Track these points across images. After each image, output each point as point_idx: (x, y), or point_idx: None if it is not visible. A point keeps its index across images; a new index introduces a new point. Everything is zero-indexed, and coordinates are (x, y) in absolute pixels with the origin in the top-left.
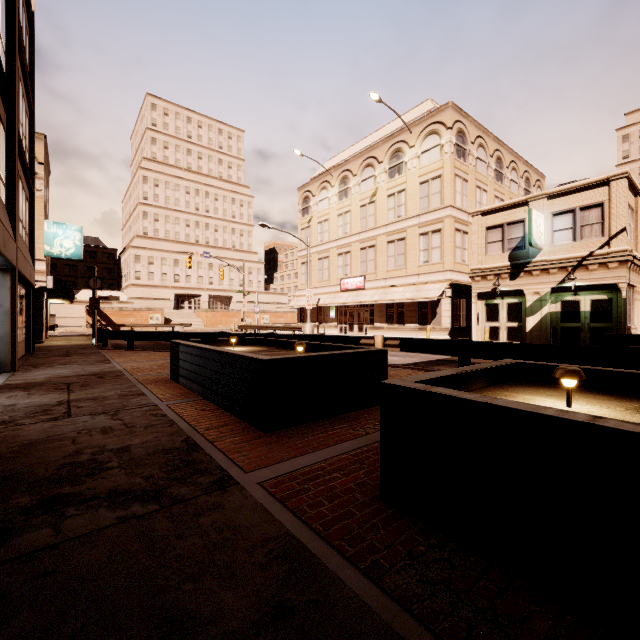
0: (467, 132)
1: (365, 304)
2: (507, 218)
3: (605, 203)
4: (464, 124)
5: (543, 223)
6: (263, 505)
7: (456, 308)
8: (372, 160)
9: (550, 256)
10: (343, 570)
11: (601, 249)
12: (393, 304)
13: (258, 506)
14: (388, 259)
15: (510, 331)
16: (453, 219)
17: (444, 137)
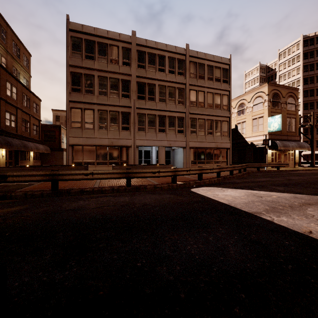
0: None
1: None
2: None
3: None
4: None
5: None
6: None
7: None
8: None
9: None
10: None
11: None
12: None
13: None
14: None
15: None
16: None
17: None
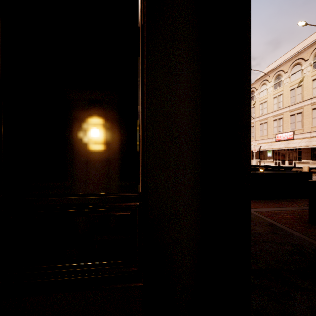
0: None
1: (294, 148)
2: None
3: None
4: None
5: None
6: (258, 216)
7: None
8: (299, 60)
9: None
10: (293, 232)
11: None
12: None
13: (257, 216)
14: (313, 119)
15: None
16: None
17: None
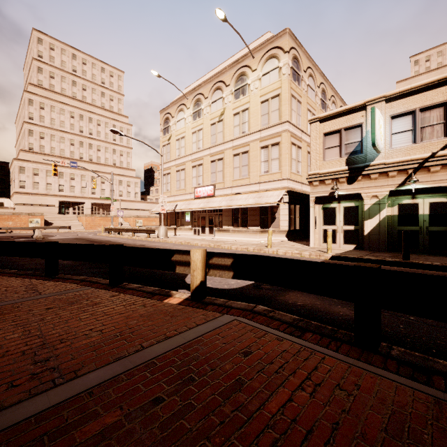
0: (301, 60)
1: (215, 209)
2: (344, 123)
3: None
4: (298, 52)
5: (383, 125)
6: None
7: (292, 213)
8: (220, 84)
9: (389, 159)
10: None
11: (443, 150)
12: (238, 209)
13: None
14: (234, 170)
15: (347, 234)
16: (290, 134)
17: (282, 60)
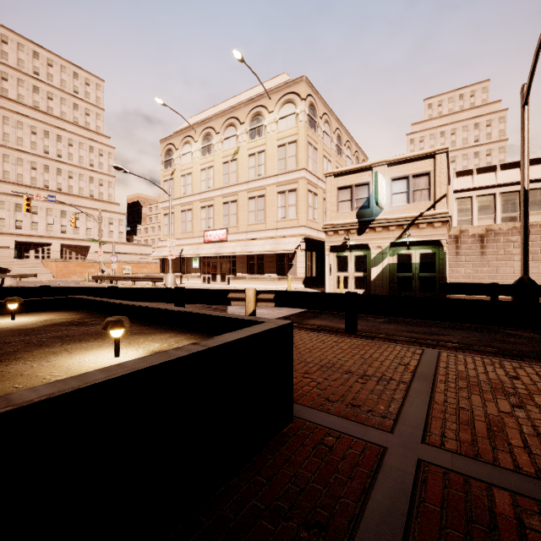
0: (317, 107)
1: (227, 255)
2: (355, 180)
3: (431, 172)
4: (315, 99)
5: (385, 186)
6: None
7: (309, 260)
8: (234, 120)
9: (390, 215)
10: None
11: (428, 211)
12: (254, 256)
13: None
14: (249, 214)
15: (357, 280)
16: (306, 181)
17: (299, 107)
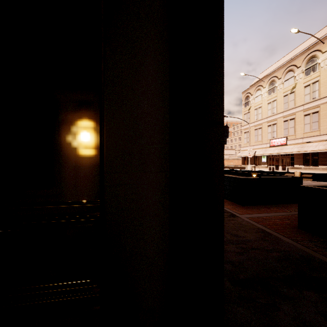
0: None
1: (287, 154)
2: None
3: None
4: None
5: None
6: (250, 222)
7: None
8: (292, 67)
9: None
10: (283, 238)
11: None
12: (308, 153)
13: (248, 222)
14: (304, 126)
15: None
16: None
17: None
